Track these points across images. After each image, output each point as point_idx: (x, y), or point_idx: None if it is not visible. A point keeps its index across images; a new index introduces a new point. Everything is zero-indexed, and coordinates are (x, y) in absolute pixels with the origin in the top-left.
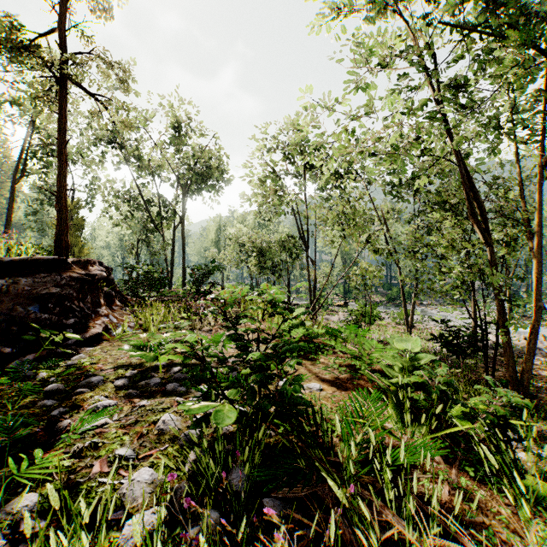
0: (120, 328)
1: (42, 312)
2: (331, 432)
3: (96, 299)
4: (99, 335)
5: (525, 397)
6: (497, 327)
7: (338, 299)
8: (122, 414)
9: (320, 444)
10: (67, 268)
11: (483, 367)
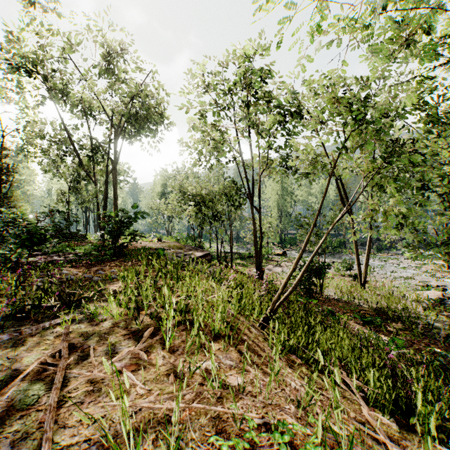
0: None
1: None
2: None
3: None
4: None
5: None
6: None
7: (275, 248)
8: None
9: None
10: None
11: None
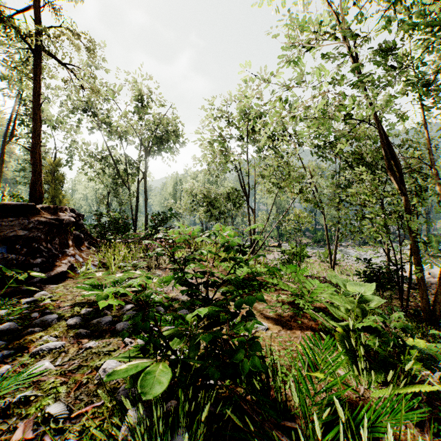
0: (84, 267)
1: (9, 252)
2: (284, 388)
3: (64, 241)
4: (64, 273)
5: (437, 325)
6: (410, 265)
7: (272, 241)
8: (67, 357)
9: (273, 404)
10: (35, 213)
11: (396, 298)
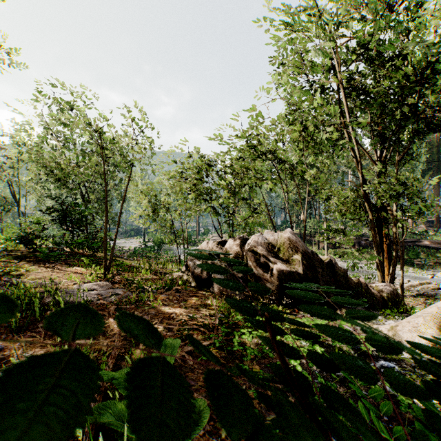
0: None
1: None
2: None
3: None
4: None
5: None
6: None
7: None
8: None
9: None
10: None
11: None
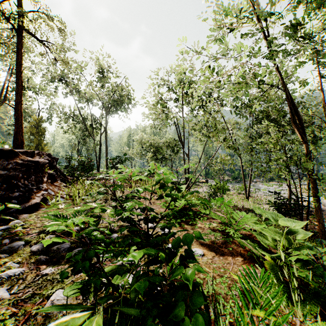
0: (54, 199)
1: None
2: None
3: (39, 178)
4: (38, 204)
5: None
6: (308, 197)
7: (201, 178)
8: (23, 284)
9: None
10: (15, 156)
11: None
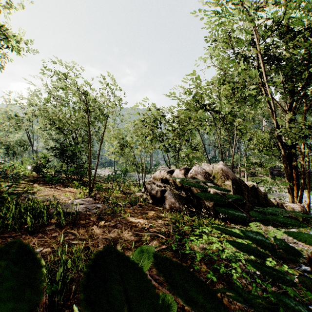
0: None
1: None
2: None
3: None
4: None
5: None
6: None
7: None
8: None
9: None
10: None
11: None
